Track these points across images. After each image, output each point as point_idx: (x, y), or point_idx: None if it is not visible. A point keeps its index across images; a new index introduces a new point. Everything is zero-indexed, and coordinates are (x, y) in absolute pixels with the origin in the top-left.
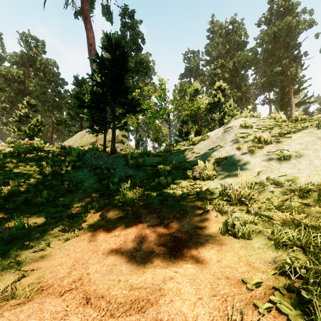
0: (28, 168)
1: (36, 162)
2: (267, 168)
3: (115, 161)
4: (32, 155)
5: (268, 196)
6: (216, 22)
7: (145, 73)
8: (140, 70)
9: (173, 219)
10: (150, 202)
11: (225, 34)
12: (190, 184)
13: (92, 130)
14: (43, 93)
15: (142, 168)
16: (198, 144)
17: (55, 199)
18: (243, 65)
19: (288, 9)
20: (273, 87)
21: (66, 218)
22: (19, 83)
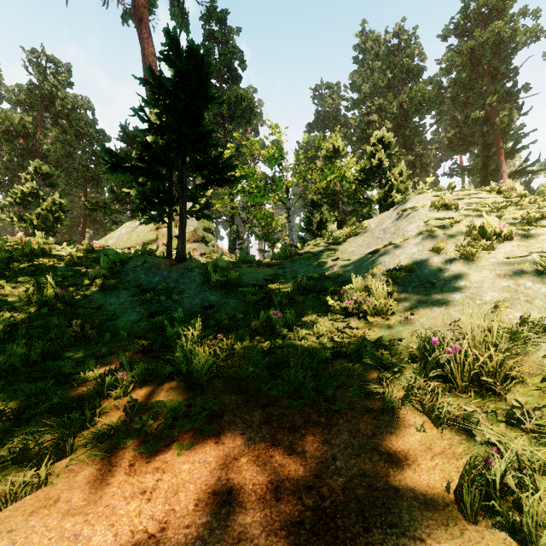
0: (7, 291)
1: (28, 277)
2: (514, 293)
3: (184, 275)
4: (23, 265)
5: (542, 369)
6: (370, 34)
7: (246, 121)
8: (237, 115)
9: (305, 433)
10: (248, 374)
11: (386, 54)
12: (338, 328)
13: (142, 216)
14: (67, 155)
15: (235, 289)
16: (345, 242)
17: (47, 359)
18: (416, 107)
19: (496, 9)
20: (469, 145)
21: (48, 413)
22: (25, 138)
